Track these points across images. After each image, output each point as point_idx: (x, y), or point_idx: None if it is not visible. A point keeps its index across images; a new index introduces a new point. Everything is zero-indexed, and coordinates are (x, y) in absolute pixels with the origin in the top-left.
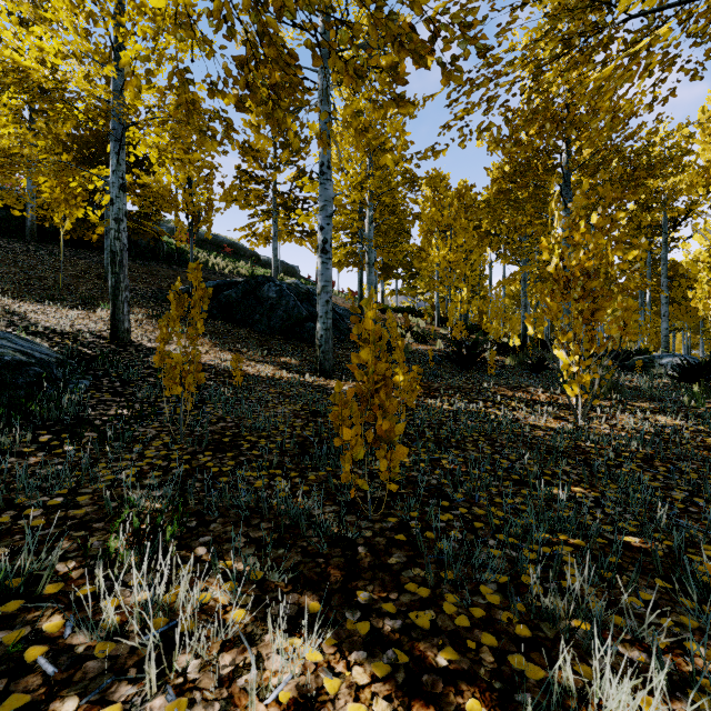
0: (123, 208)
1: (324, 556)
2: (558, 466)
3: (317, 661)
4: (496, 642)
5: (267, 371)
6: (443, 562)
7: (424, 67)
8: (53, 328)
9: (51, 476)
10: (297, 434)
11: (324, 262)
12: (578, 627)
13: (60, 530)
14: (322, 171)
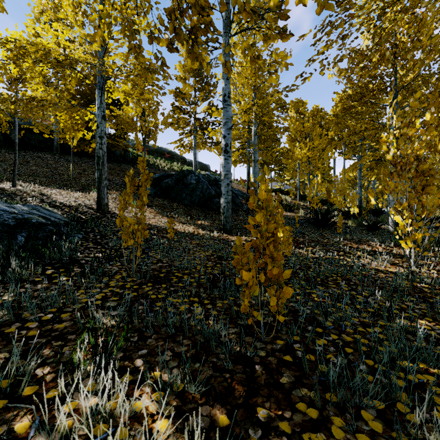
0: (104, 130)
1: (230, 371)
2: (402, 301)
3: None
4: None
5: (189, 229)
6: (325, 384)
7: None
8: (65, 203)
9: (49, 298)
10: (208, 272)
11: (226, 159)
12: None
13: (46, 340)
14: (225, 100)
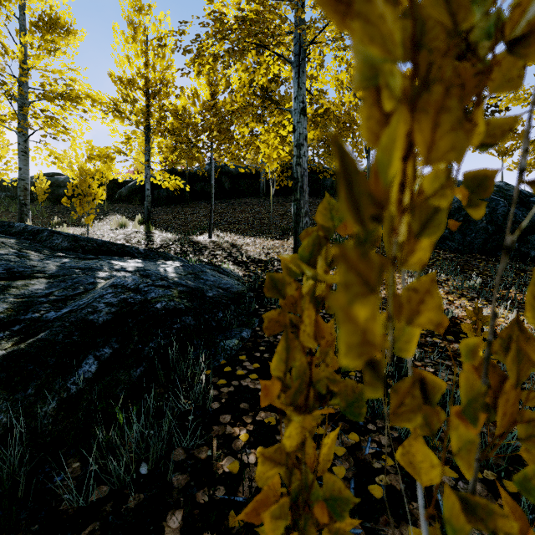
0: (303, 132)
1: None
2: None
3: None
4: None
5: (504, 323)
6: None
7: None
8: (253, 257)
9: None
10: None
11: None
12: None
13: None
14: None
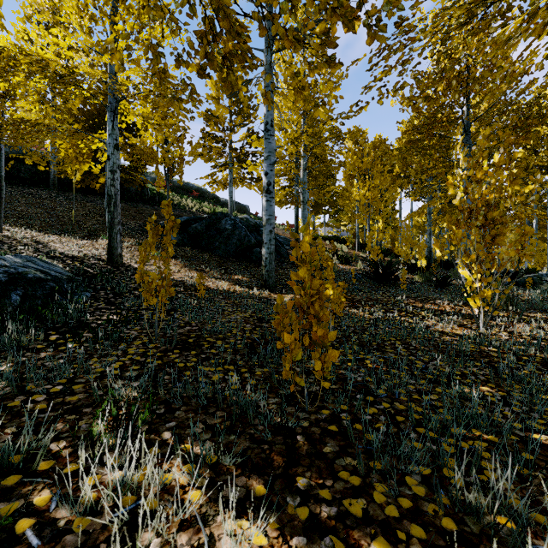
0: (117, 162)
1: (269, 442)
2: (466, 367)
3: (262, 545)
4: (424, 534)
5: (224, 286)
6: (371, 452)
7: (353, 29)
8: (67, 253)
9: (55, 367)
10: (246, 337)
11: (268, 200)
12: (503, 525)
13: (57, 413)
14: (267, 129)
